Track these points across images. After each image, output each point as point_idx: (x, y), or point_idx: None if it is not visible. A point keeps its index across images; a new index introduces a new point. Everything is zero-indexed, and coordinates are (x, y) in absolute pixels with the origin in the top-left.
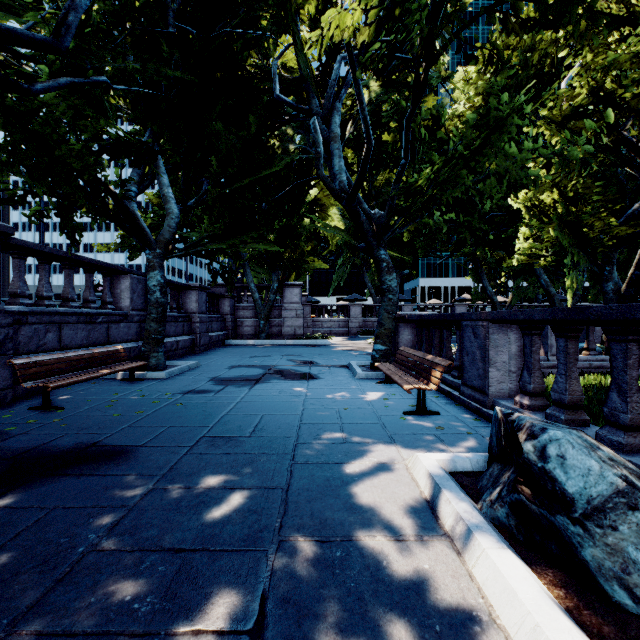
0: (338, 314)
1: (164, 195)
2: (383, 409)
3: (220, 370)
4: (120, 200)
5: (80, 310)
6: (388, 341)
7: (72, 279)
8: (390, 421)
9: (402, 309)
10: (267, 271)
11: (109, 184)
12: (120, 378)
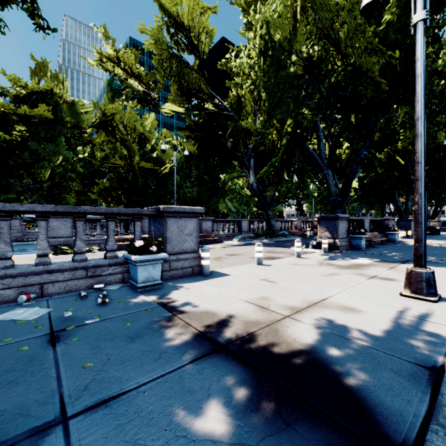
0: None
1: None
2: None
3: None
4: None
5: None
6: None
7: None
8: None
9: None
10: None
11: None
12: None
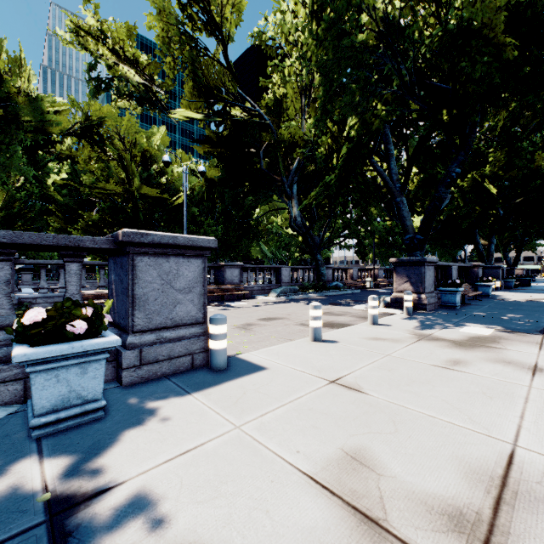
0: None
1: None
2: None
3: None
4: None
5: None
6: None
7: None
8: None
9: None
10: None
11: None
12: None
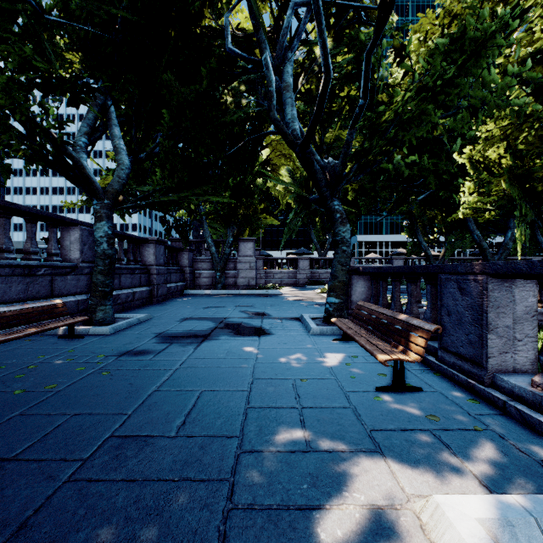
0: (288, 266)
1: (115, 146)
2: (349, 381)
3: (170, 323)
4: (63, 147)
5: (17, 262)
6: (342, 294)
7: (8, 229)
8: (363, 403)
9: None
10: (223, 227)
11: (45, 126)
12: (61, 334)
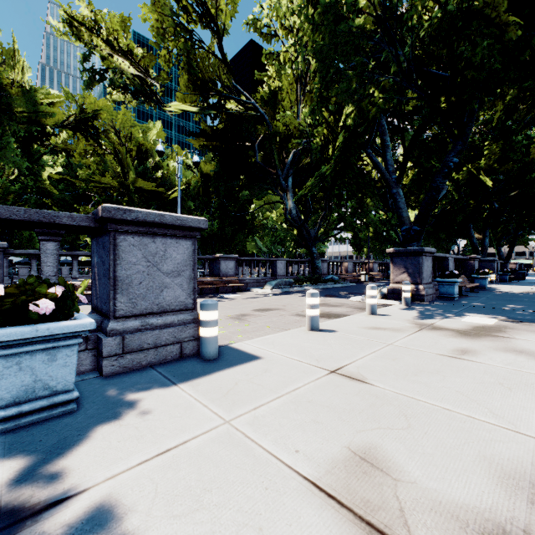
0: None
1: None
2: None
3: None
4: None
5: None
6: None
7: None
8: None
9: (62, 270)
10: None
11: None
12: None
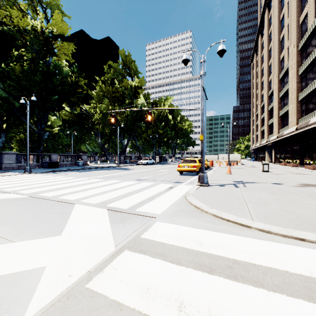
0: None
1: None
2: None
3: None
4: None
5: None
6: None
7: None
8: None
9: None
10: None
11: None
12: None
